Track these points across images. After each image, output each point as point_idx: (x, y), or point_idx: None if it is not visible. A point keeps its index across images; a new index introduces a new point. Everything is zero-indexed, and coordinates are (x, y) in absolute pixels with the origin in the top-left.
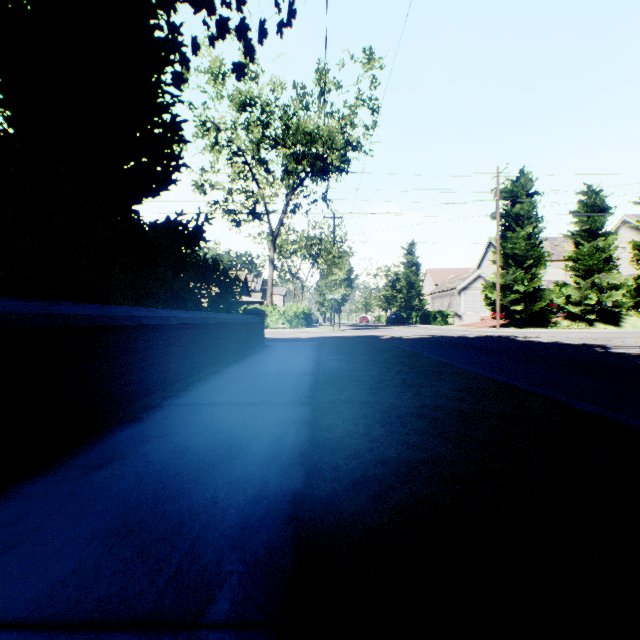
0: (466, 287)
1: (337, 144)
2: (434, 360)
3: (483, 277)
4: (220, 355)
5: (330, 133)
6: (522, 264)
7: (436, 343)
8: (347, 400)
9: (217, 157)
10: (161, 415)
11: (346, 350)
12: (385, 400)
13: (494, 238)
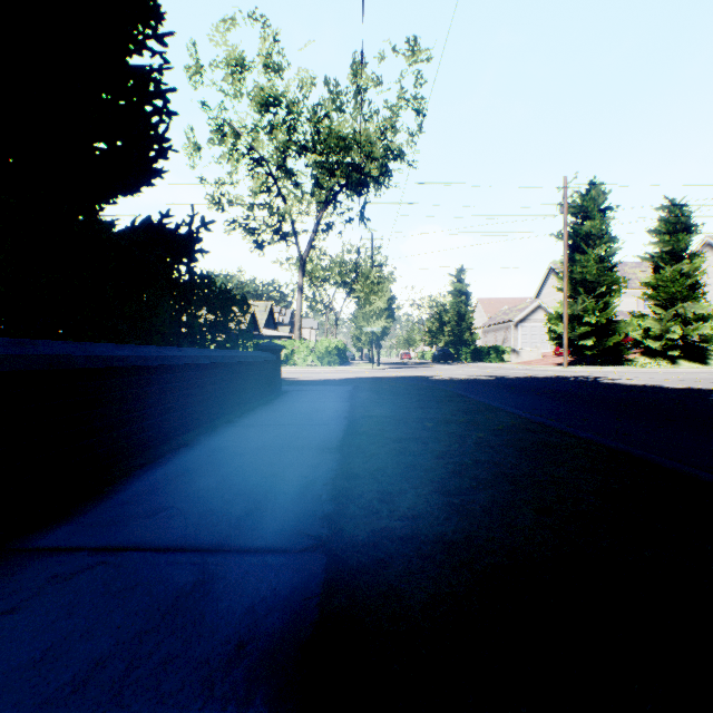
0: (524, 319)
1: (376, 152)
2: (521, 418)
3: (543, 307)
4: (203, 412)
5: (368, 138)
6: (593, 291)
7: (503, 387)
8: (406, 534)
9: (236, 166)
10: None
11: (390, 399)
12: (487, 534)
13: (560, 261)
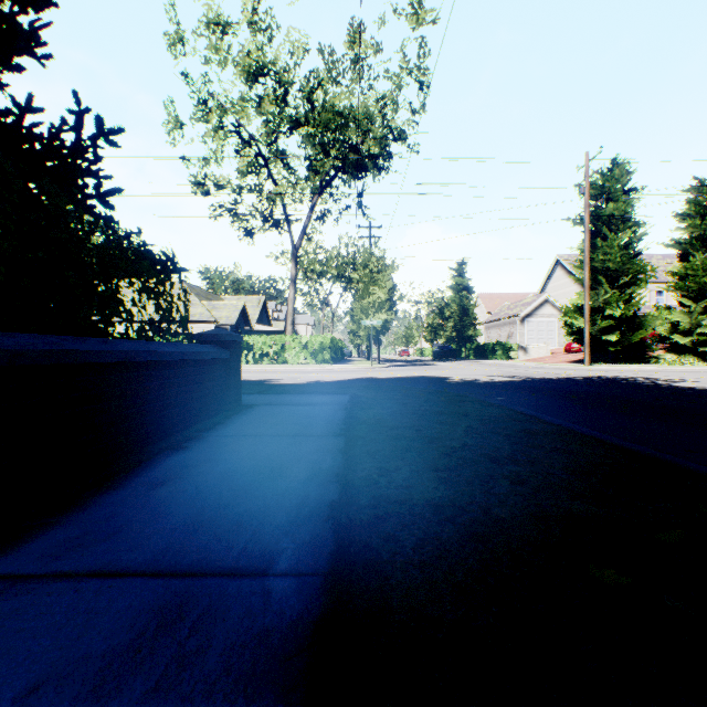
0: (530, 314)
1: (375, 131)
2: None
3: (551, 302)
4: None
5: (367, 110)
6: (615, 281)
7: (557, 395)
8: None
9: (221, 144)
10: None
11: (416, 428)
12: None
13: (577, 248)
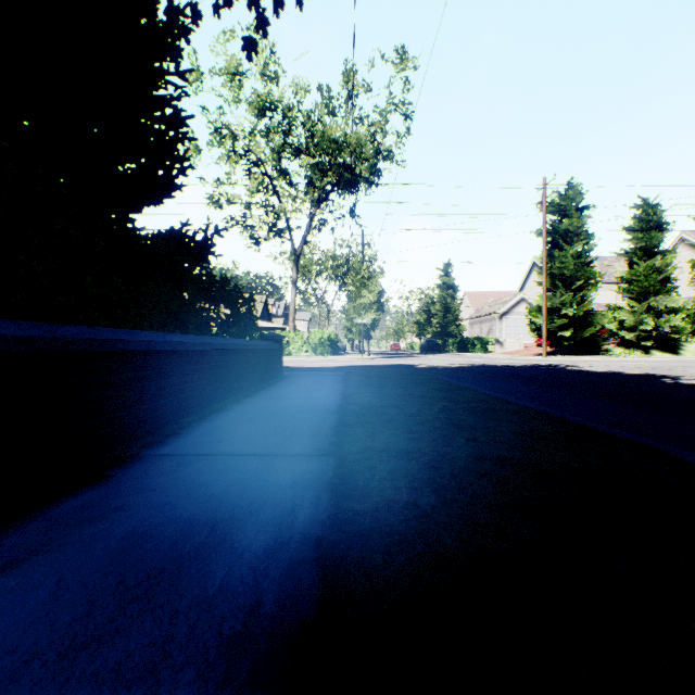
0: (508, 311)
1: (366, 153)
2: (482, 394)
3: (526, 300)
4: (228, 388)
5: (359, 141)
6: (571, 285)
7: (479, 373)
8: (382, 449)
9: (234, 167)
10: (133, 472)
11: (377, 381)
12: (431, 449)
13: (540, 257)
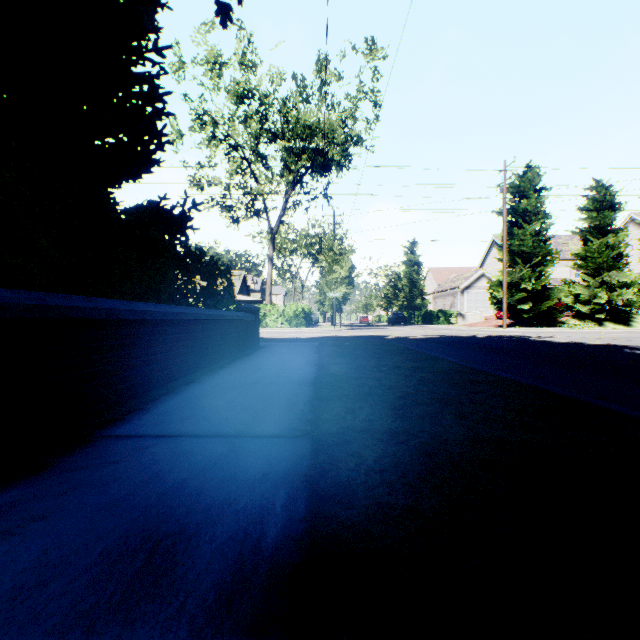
0: (469, 286)
1: (338, 138)
2: (457, 364)
3: (486, 276)
4: (202, 359)
5: (331, 126)
6: (529, 262)
7: (447, 343)
8: (364, 428)
9: (214, 151)
10: (75, 460)
11: (351, 352)
12: (420, 428)
13: (500, 235)
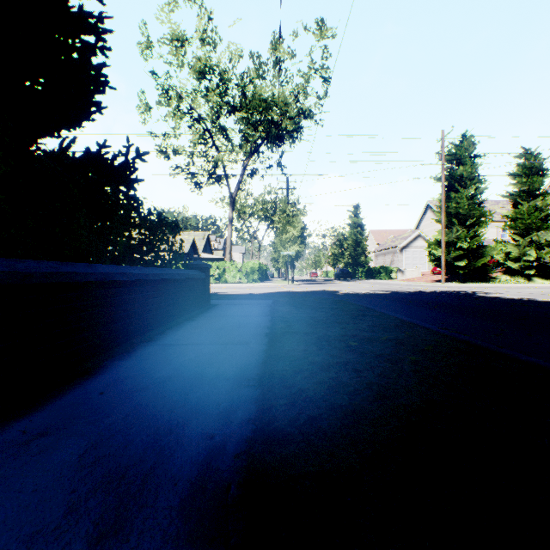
0: (407, 245)
1: (291, 112)
2: (442, 335)
3: (422, 236)
4: (119, 331)
5: (284, 99)
6: (464, 223)
7: (401, 300)
8: None
9: (179, 123)
10: None
11: (307, 313)
12: None
13: (438, 198)
